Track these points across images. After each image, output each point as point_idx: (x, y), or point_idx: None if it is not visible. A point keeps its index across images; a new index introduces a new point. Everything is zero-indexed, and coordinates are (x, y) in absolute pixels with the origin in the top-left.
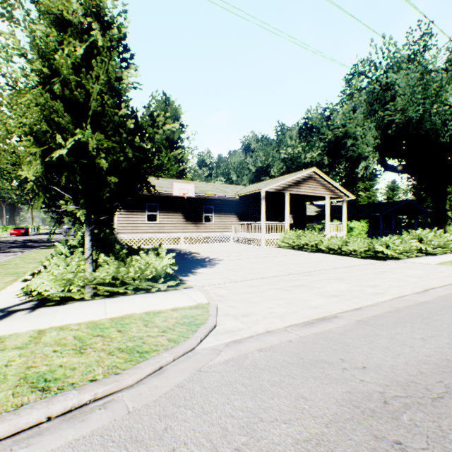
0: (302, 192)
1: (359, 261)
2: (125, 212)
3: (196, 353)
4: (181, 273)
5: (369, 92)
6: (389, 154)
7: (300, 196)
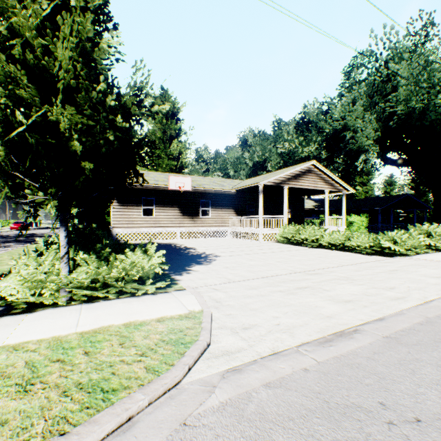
0: (301, 185)
1: (365, 258)
2: (120, 206)
3: (182, 390)
4: (174, 271)
5: (369, 84)
6: (389, 147)
7: (299, 190)
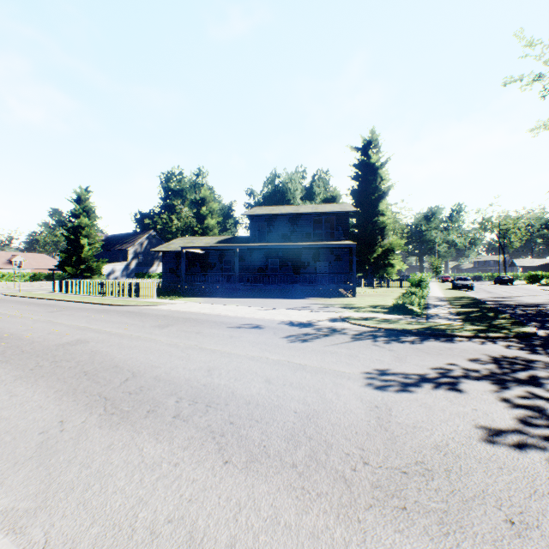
0: None
1: None
2: None
3: None
4: None
5: None
6: None
7: None
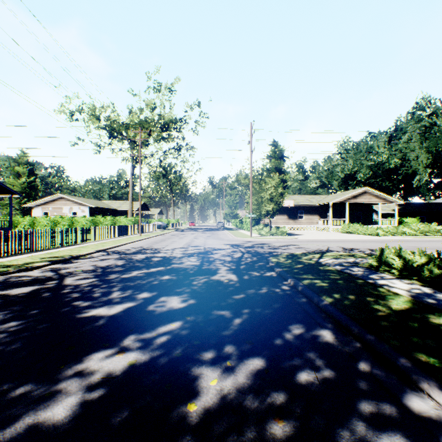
0: (358, 201)
1: (366, 236)
2: None
3: (294, 239)
4: (289, 236)
5: (422, 127)
6: None
7: (360, 203)
